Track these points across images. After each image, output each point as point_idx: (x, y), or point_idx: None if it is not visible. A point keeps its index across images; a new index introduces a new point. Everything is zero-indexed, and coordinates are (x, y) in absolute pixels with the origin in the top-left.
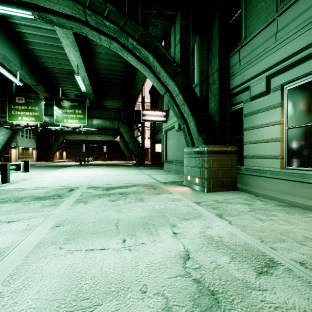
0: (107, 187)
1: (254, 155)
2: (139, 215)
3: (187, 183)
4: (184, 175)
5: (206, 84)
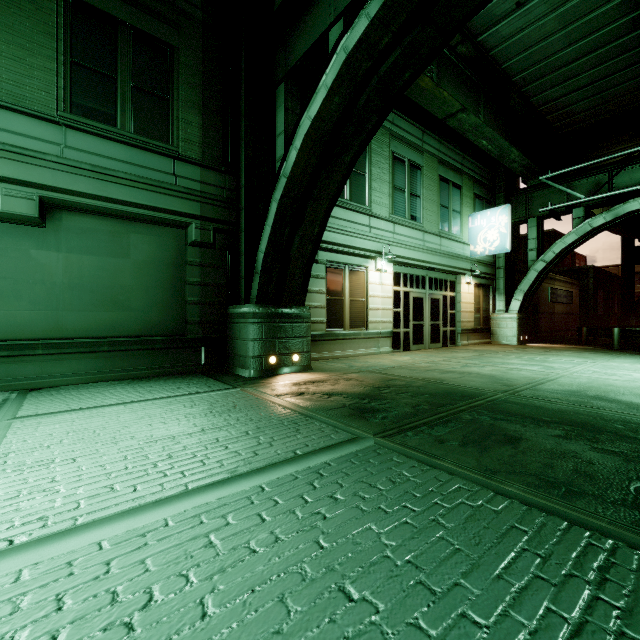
0: (357, 407)
1: None
2: (431, 376)
3: (268, 371)
4: (92, 382)
5: (265, 203)
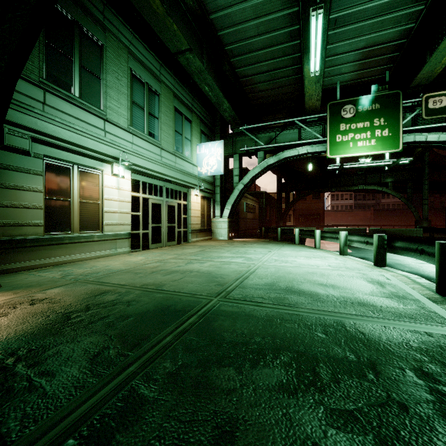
0: None
1: (6, 222)
2: (153, 281)
3: None
4: None
5: None
